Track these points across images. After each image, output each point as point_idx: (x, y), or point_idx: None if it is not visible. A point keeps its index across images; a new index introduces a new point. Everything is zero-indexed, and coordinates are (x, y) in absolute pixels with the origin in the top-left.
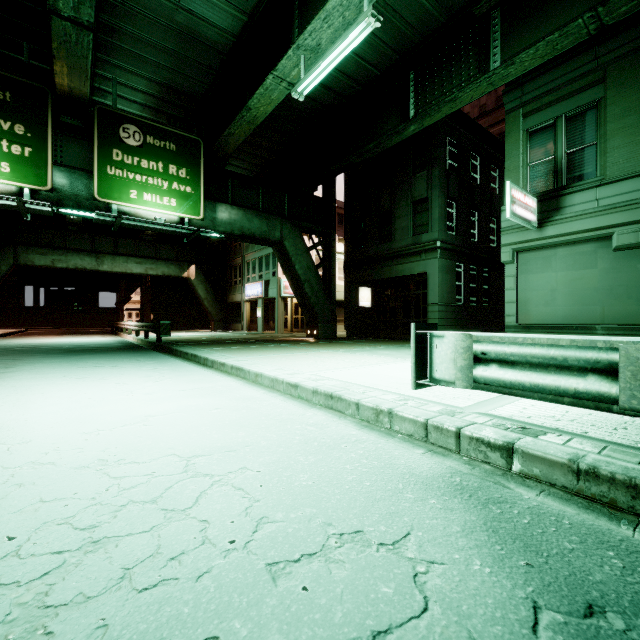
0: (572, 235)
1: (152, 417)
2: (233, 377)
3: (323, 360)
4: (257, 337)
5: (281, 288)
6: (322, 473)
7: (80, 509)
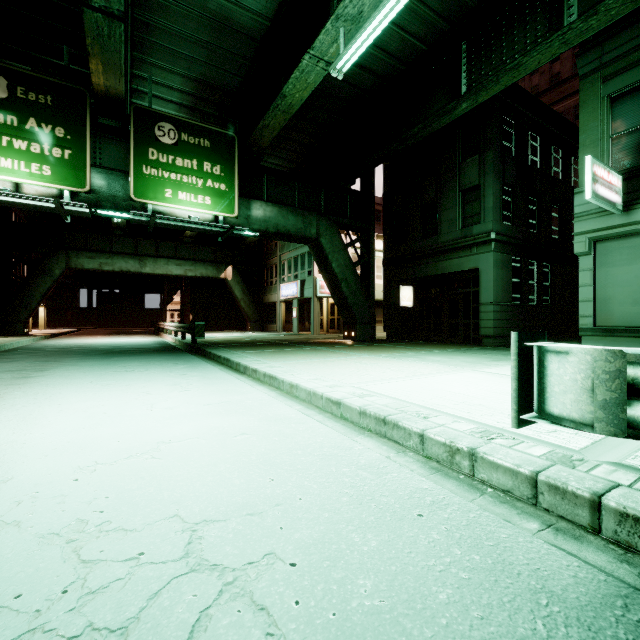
0: None
1: (165, 444)
2: (266, 386)
3: (366, 368)
4: (292, 338)
5: (317, 288)
6: (394, 577)
7: None
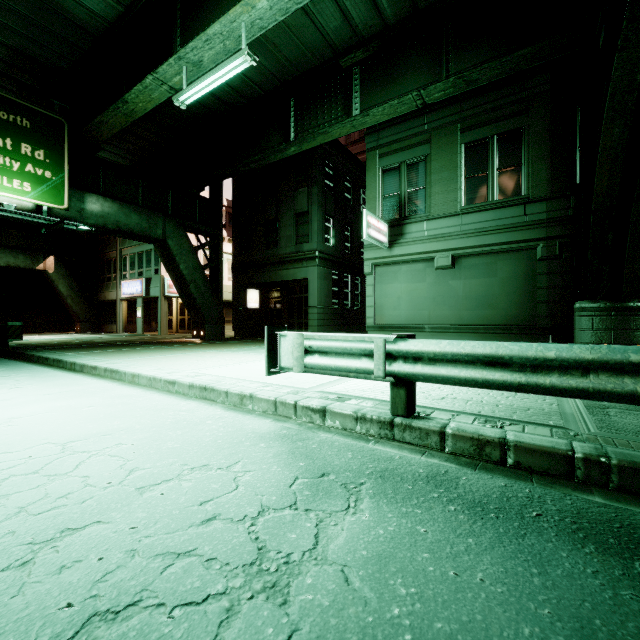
0: (410, 256)
1: (17, 419)
2: (107, 380)
3: (205, 359)
4: (136, 339)
5: (165, 287)
6: (186, 439)
7: None
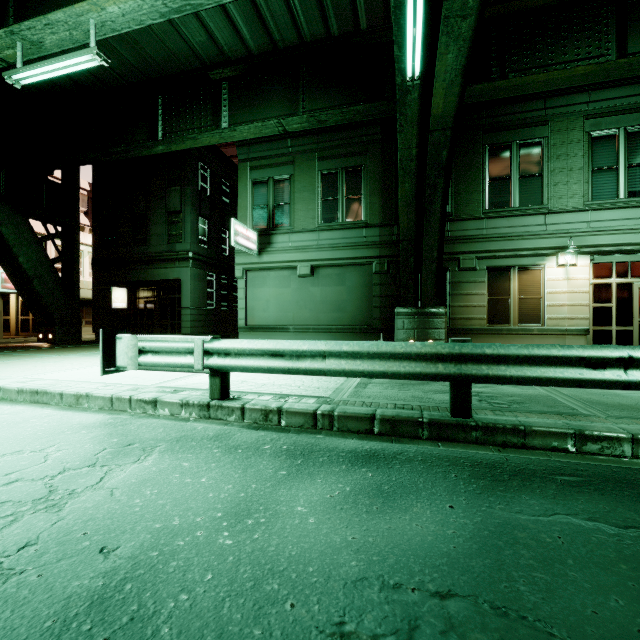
0: (277, 263)
1: None
2: None
3: (46, 365)
4: None
5: None
6: (3, 436)
7: None
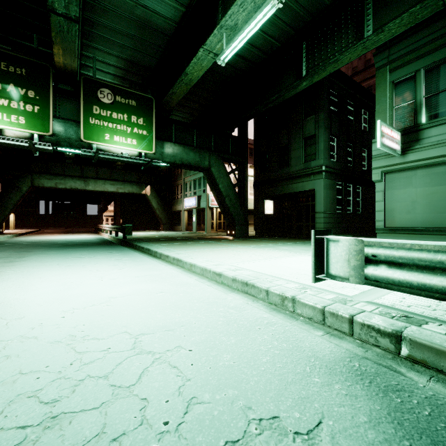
0: (429, 160)
1: (113, 298)
2: (174, 266)
3: (239, 254)
4: (192, 235)
5: (209, 201)
6: (241, 354)
7: (48, 382)
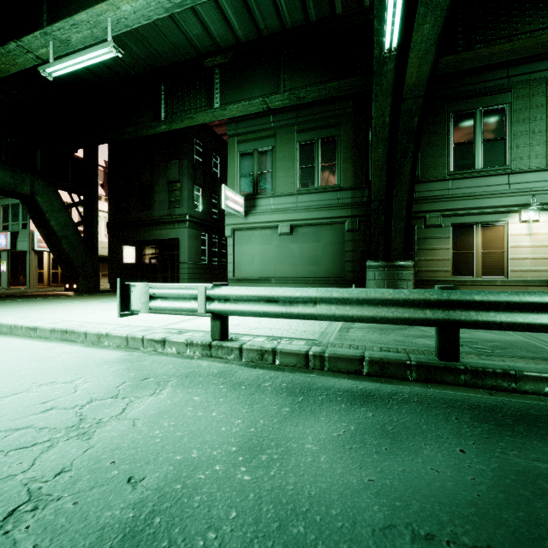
0: (261, 223)
1: None
2: None
3: (72, 309)
4: None
5: (34, 241)
6: (39, 368)
7: None
